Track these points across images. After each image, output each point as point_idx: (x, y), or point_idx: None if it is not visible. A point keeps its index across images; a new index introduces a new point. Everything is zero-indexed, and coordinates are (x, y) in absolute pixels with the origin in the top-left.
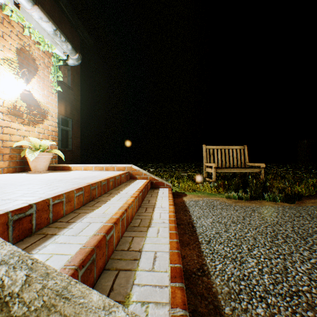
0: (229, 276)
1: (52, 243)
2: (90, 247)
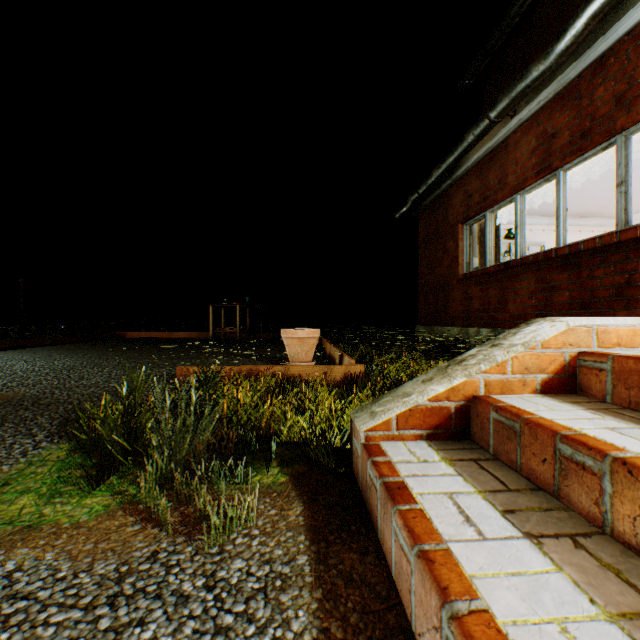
0: (258, 637)
1: (601, 417)
2: (527, 416)
